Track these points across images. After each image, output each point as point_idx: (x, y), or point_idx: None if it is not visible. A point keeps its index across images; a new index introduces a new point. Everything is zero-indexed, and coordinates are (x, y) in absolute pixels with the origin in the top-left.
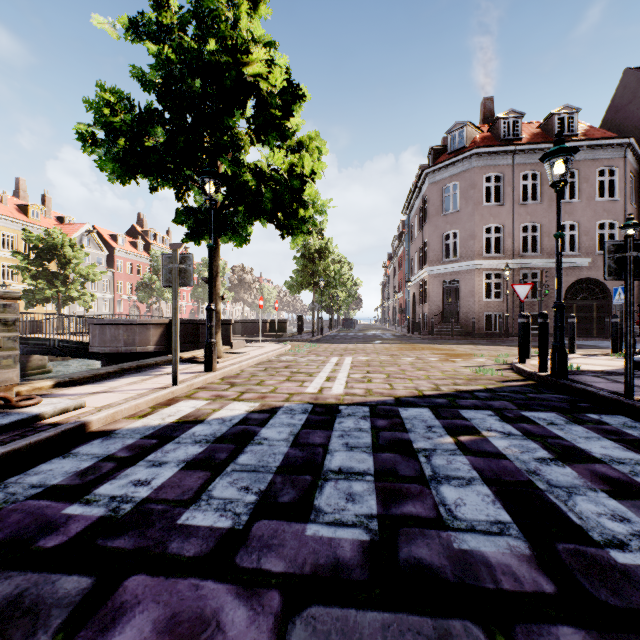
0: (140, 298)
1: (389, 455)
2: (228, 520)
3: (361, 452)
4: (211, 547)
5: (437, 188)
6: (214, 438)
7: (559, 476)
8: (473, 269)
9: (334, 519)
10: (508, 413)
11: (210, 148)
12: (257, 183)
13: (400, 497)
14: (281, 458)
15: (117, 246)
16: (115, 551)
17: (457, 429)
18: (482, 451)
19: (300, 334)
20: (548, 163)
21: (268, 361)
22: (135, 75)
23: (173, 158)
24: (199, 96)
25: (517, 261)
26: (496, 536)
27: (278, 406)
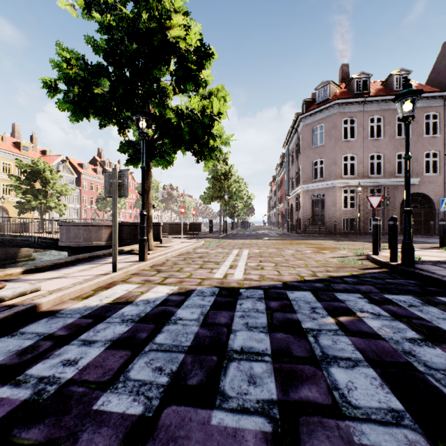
0: (99, 207)
1: (283, 335)
2: (140, 405)
3: (259, 332)
4: (119, 439)
5: (308, 129)
6: (138, 318)
7: (433, 357)
8: (334, 186)
9: (237, 405)
10: (374, 296)
11: (143, 94)
12: (178, 120)
13: (296, 380)
14: (192, 337)
15: (83, 171)
16: (26, 444)
17: (336, 310)
18: (360, 331)
19: (211, 233)
20: (399, 102)
21: (187, 253)
22: (88, 42)
23: (116, 102)
24: (134, 54)
25: (366, 180)
26: (393, 427)
27: (192, 289)
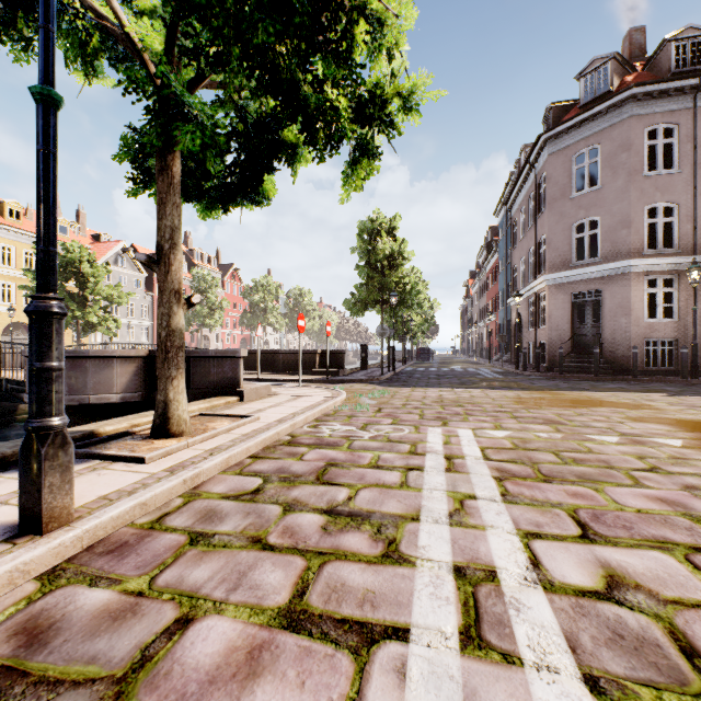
0: None
1: None
2: None
3: None
4: None
5: (563, 158)
6: None
7: None
8: (626, 273)
9: None
10: None
11: None
12: None
13: None
14: None
15: None
16: None
17: None
18: None
19: (364, 370)
20: None
21: (288, 441)
22: None
23: None
24: None
25: None
26: None
27: None
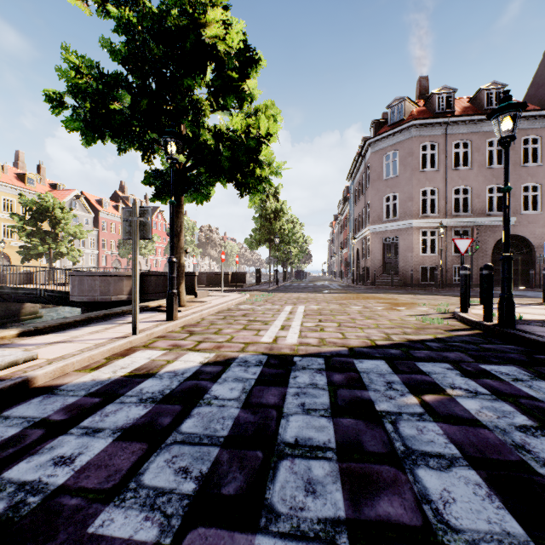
0: (121, 253)
1: (350, 421)
2: (154, 527)
3: (319, 416)
4: None
5: (378, 156)
6: (161, 396)
7: None
8: (411, 227)
9: (290, 527)
10: (467, 366)
11: (172, 111)
12: (216, 143)
13: (371, 487)
14: (230, 424)
15: (102, 209)
16: None
17: (419, 386)
18: (453, 416)
19: (258, 284)
20: (496, 119)
21: (228, 309)
22: (104, 46)
23: (139, 121)
24: (160, 59)
25: (450, 220)
26: None
27: (233, 357)
